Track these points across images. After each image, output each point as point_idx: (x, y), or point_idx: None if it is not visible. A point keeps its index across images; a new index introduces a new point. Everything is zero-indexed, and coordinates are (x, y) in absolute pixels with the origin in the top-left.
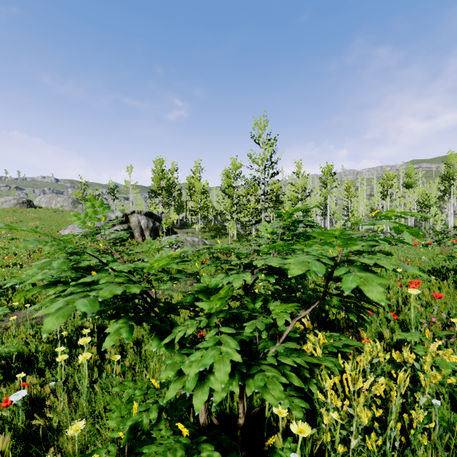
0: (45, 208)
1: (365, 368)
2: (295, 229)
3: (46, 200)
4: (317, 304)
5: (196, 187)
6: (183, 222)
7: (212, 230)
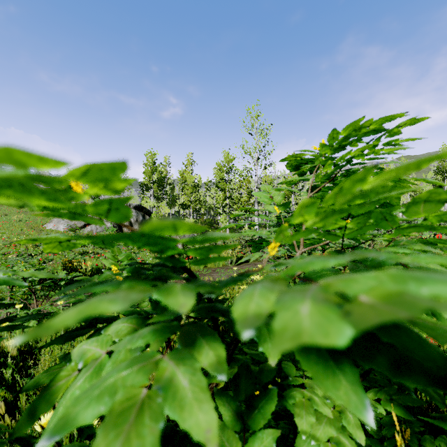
0: None
1: None
2: None
3: None
4: None
5: (187, 180)
6: (175, 216)
7: (204, 225)
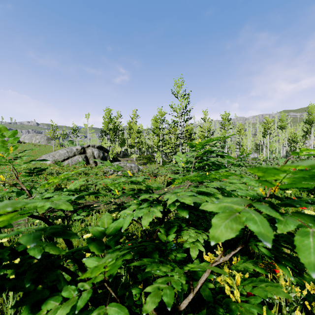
0: (27, 143)
1: (282, 302)
2: (207, 159)
3: (29, 137)
4: (239, 250)
5: (133, 128)
6: (125, 153)
7: (145, 159)
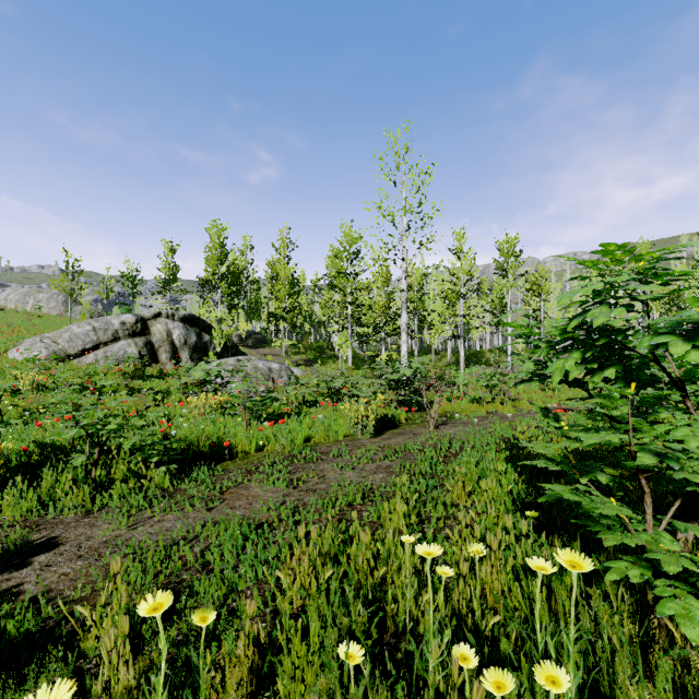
0: (11, 310)
1: None
2: None
3: (18, 297)
4: None
5: (279, 273)
6: (261, 336)
7: (310, 351)
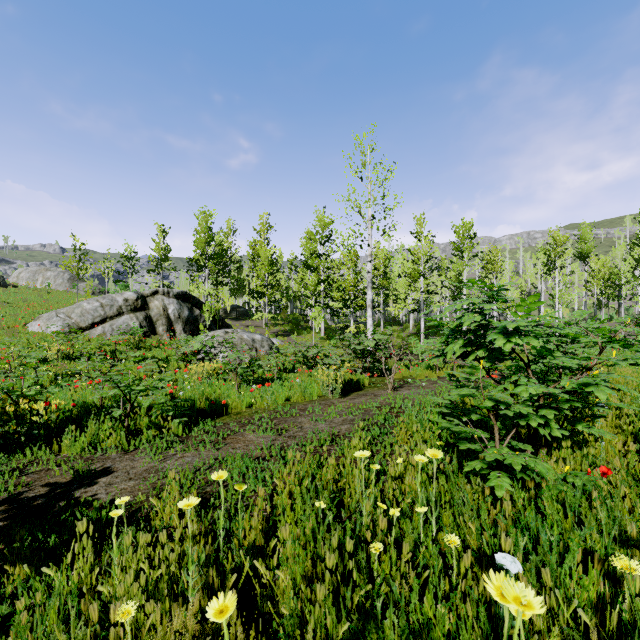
0: (23, 287)
1: None
2: None
3: (29, 275)
4: None
5: (260, 254)
6: (243, 310)
7: (287, 323)
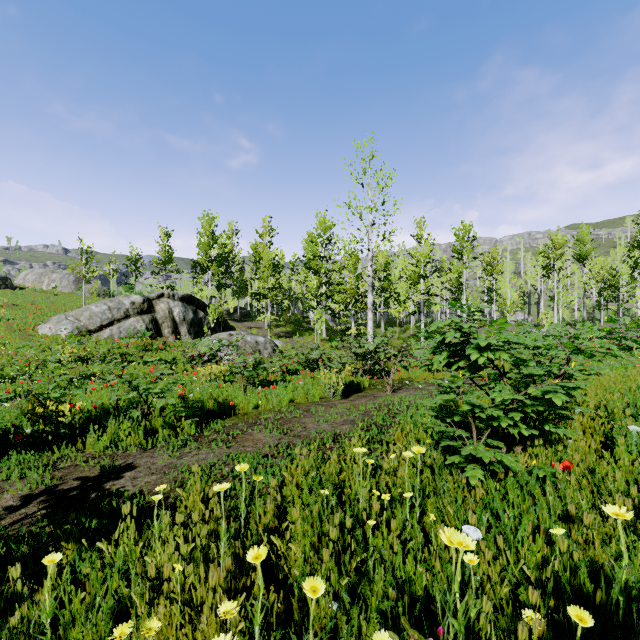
0: (30, 289)
1: None
2: None
3: (35, 277)
4: None
5: (263, 257)
6: (246, 311)
7: (289, 324)
